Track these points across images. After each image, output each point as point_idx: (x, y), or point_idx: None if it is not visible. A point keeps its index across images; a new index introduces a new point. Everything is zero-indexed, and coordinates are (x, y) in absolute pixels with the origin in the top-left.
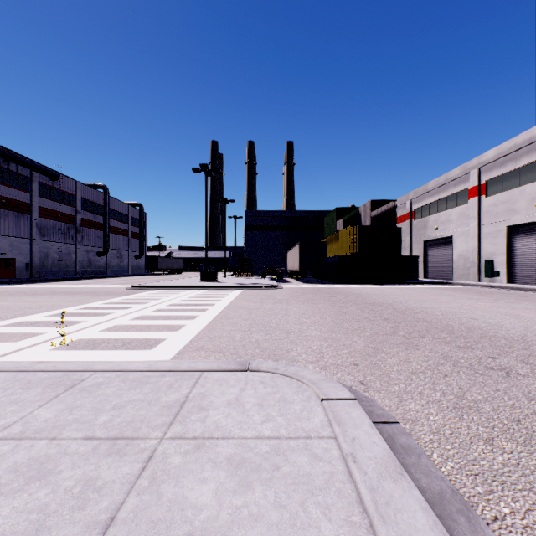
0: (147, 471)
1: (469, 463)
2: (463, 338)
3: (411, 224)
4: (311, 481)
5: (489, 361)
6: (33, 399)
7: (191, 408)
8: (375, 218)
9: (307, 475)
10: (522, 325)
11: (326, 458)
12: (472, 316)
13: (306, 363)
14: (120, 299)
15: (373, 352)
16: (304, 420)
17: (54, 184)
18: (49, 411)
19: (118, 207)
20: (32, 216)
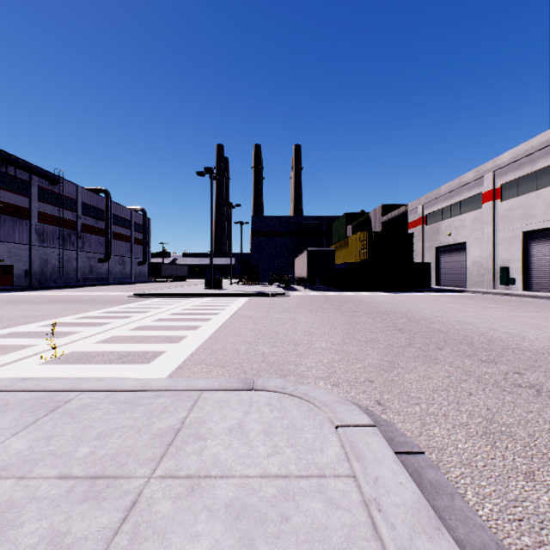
0: (128, 524)
1: (510, 504)
2: (484, 351)
3: (423, 230)
4: (327, 537)
5: (516, 377)
6: (6, 426)
7: (186, 437)
8: (386, 223)
9: (323, 529)
10: (545, 336)
11: (344, 505)
12: (491, 327)
13: (317, 380)
14: (120, 308)
15: (388, 366)
16: (317, 452)
17: (54, 188)
18: (23, 441)
19: (120, 212)
20: (31, 221)
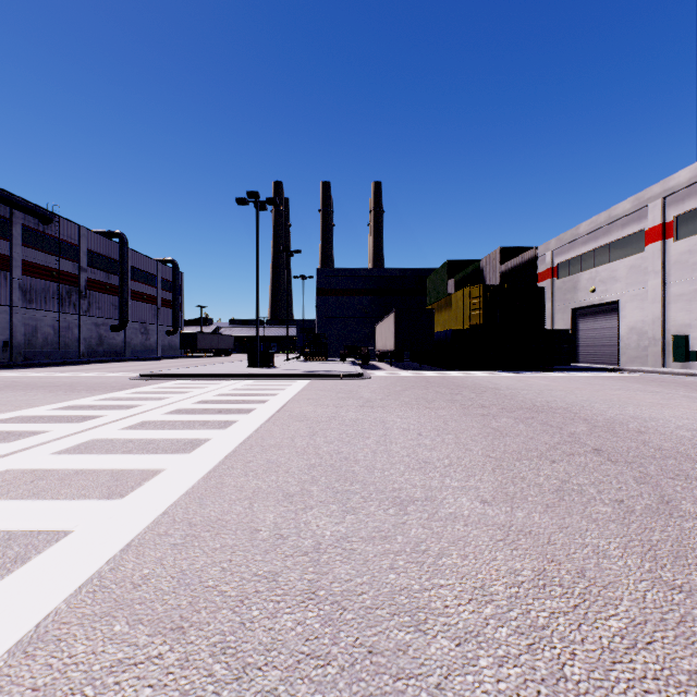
0: None
1: None
2: None
3: (553, 286)
4: None
5: None
6: None
7: None
8: (503, 275)
9: None
10: None
11: None
12: None
13: None
14: (97, 398)
15: None
16: None
17: (47, 229)
18: None
19: (142, 264)
20: (12, 274)
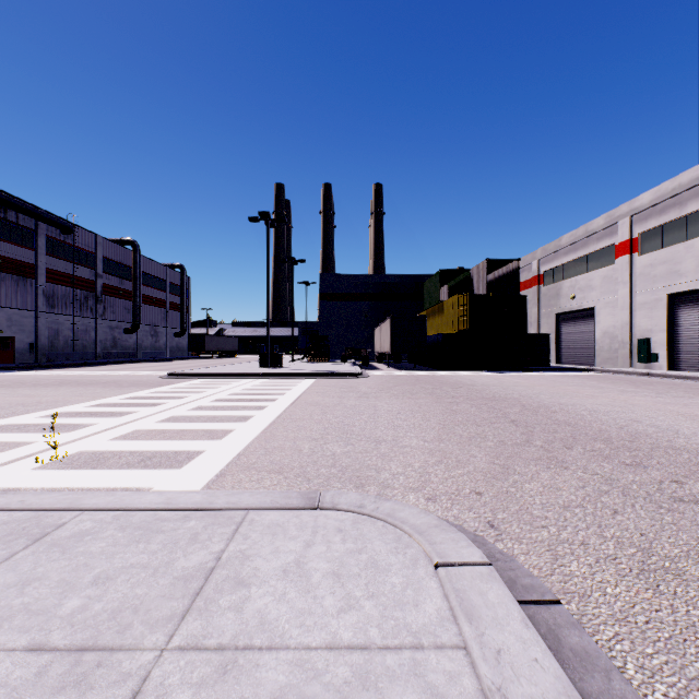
0: None
1: (692, 686)
2: (628, 451)
3: (539, 292)
4: None
5: (674, 487)
6: None
7: (222, 581)
8: (492, 283)
9: None
10: None
11: (453, 697)
12: (633, 417)
13: (406, 491)
14: (148, 392)
15: (501, 472)
16: (409, 607)
17: (67, 239)
18: None
19: (152, 269)
20: (37, 281)
